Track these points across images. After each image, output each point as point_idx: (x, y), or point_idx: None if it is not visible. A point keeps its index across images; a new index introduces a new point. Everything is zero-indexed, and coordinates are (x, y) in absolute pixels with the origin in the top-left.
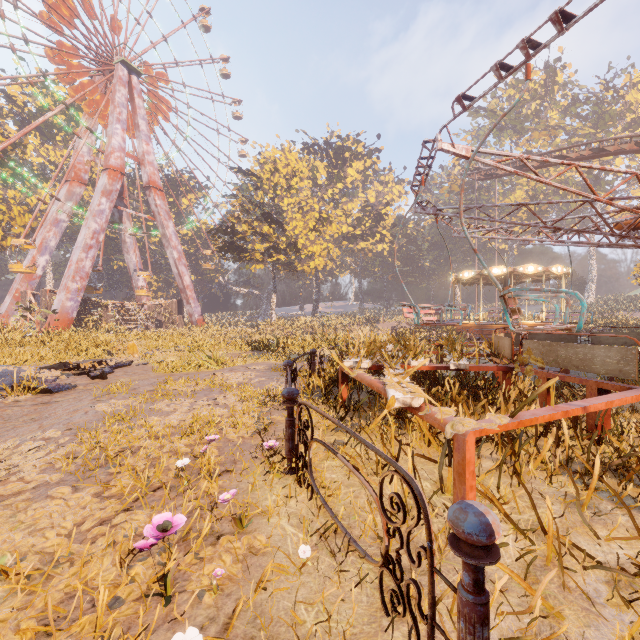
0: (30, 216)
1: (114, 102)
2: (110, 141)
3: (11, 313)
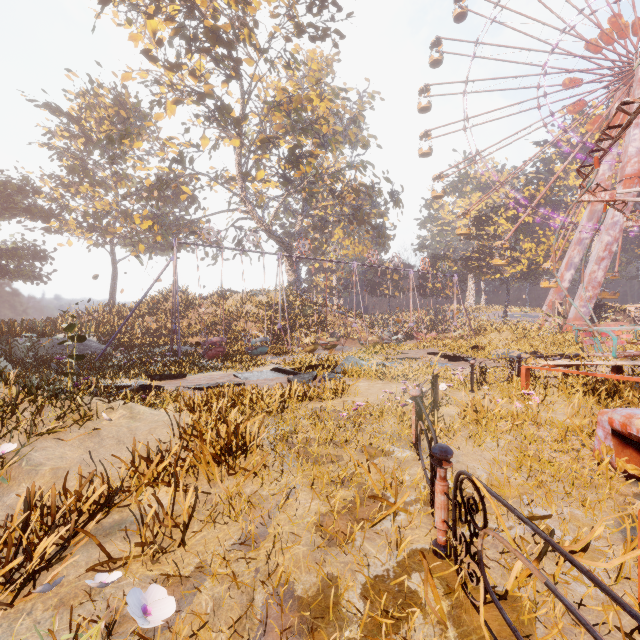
0: (561, 241)
1: (631, 110)
2: (626, 151)
3: (545, 318)
